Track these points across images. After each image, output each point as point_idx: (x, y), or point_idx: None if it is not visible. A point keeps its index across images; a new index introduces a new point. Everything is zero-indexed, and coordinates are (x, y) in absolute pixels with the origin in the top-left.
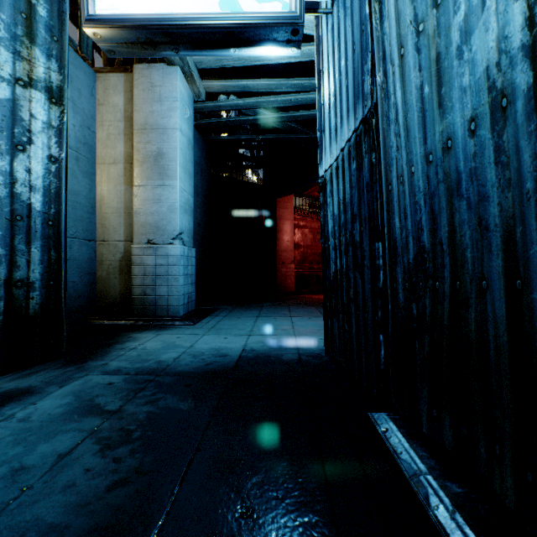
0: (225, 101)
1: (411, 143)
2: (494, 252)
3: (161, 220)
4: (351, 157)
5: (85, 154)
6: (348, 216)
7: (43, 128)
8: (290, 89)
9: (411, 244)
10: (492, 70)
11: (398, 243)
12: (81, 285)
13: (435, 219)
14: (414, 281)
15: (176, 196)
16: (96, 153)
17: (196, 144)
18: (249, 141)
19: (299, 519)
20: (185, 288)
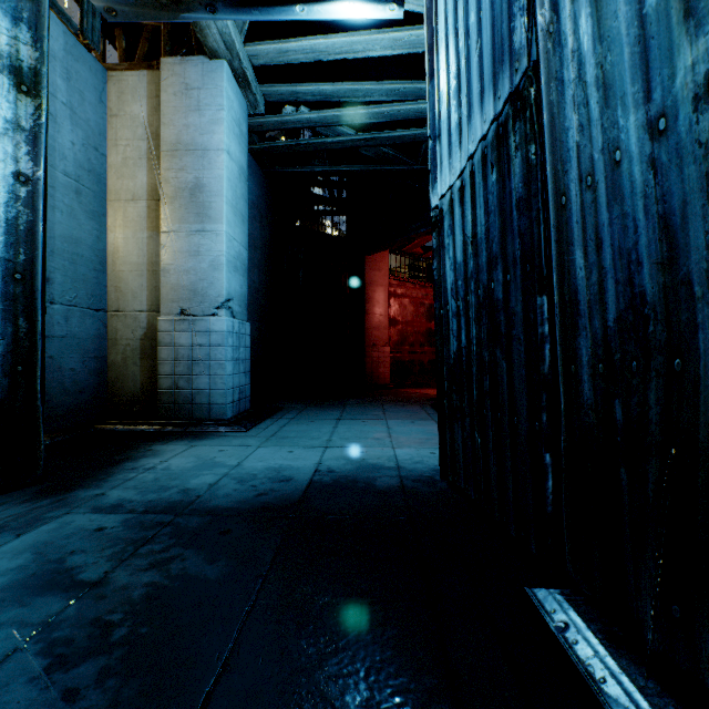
0: (292, 114)
1: (614, 107)
2: None
3: (200, 281)
4: (487, 164)
5: (90, 186)
6: (482, 261)
7: (5, 130)
8: (385, 97)
9: (611, 293)
10: None
11: (582, 295)
12: (84, 374)
13: (674, 238)
14: (619, 359)
15: (222, 247)
16: (107, 185)
17: (253, 178)
18: (327, 175)
19: None
20: (234, 378)
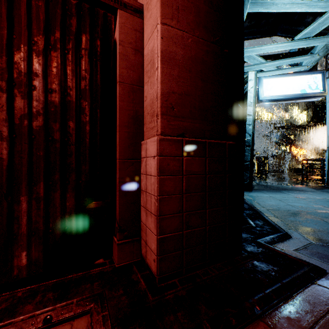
0: None
1: None
2: None
3: None
4: None
5: None
6: None
7: None
8: None
9: None
10: None
11: None
12: None
13: None
14: None
15: None
16: None
17: None
18: None
19: None
20: None
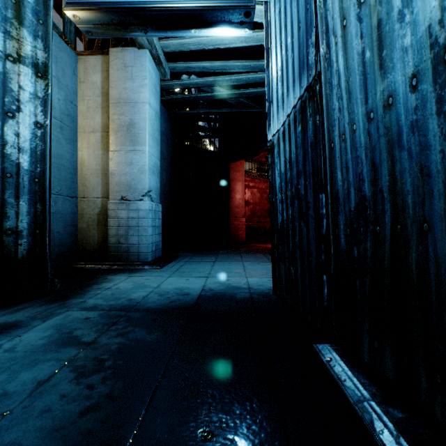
0: (187, 80)
1: (353, 103)
2: (436, 197)
3: (133, 180)
4: (296, 121)
5: (68, 124)
6: (294, 173)
7: (30, 98)
8: (242, 70)
9: (352, 194)
10: (434, 28)
11: (340, 194)
12: (65, 235)
13: (376, 170)
14: (356, 227)
15: (145, 160)
16: (77, 123)
17: (163, 117)
18: (207, 114)
19: (255, 443)
20: (153, 237)
